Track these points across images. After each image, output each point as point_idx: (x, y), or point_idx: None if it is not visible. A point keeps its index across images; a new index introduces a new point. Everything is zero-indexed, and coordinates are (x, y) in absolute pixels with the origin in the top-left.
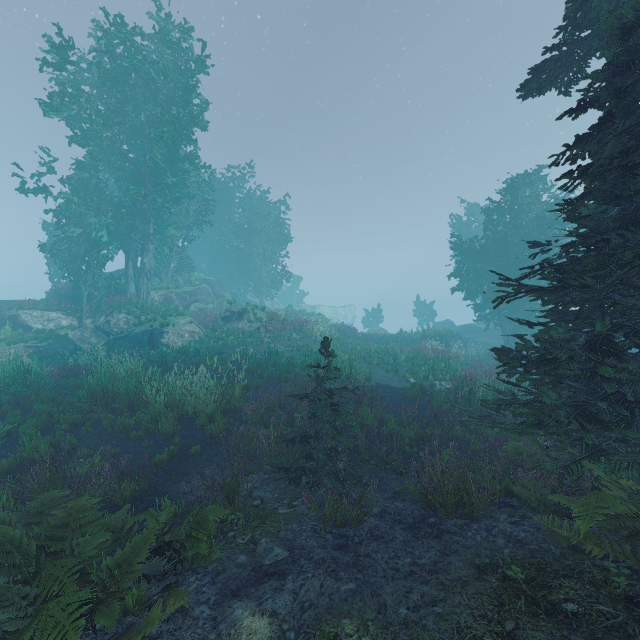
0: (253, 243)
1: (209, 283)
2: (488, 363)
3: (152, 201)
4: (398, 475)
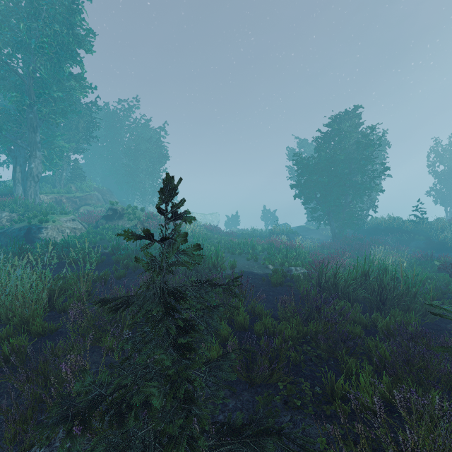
0: (138, 160)
1: (100, 191)
2: (322, 252)
3: (38, 111)
4: (293, 413)
